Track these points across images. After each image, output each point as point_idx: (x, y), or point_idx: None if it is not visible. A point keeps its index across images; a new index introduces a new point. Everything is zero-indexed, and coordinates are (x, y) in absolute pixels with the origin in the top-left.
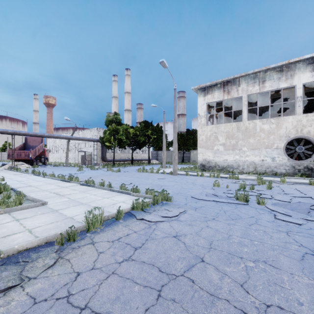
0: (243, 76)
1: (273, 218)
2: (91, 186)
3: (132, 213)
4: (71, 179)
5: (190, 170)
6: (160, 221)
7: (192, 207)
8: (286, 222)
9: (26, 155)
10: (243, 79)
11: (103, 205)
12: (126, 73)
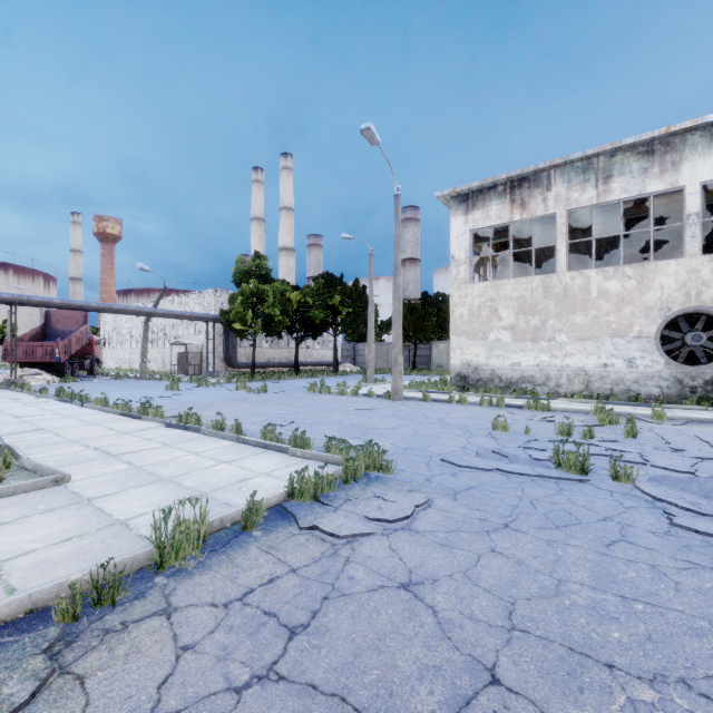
0: (557, 167)
1: (664, 523)
2: (192, 429)
3: (289, 510)
4: (146, 412)
5: (433, 389)
6: (362, 533)
7: (446, 488)
8: (703, 537)
9: (47, 353)
10: (557, 174)
11: (214, 483)
12: (284, 165)
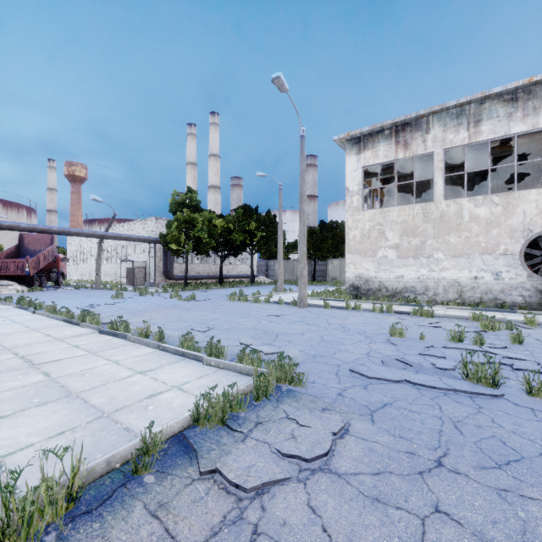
0: (435, 113)
1: None
2: (120, 336)
3: (190, 443)
4: (84, 319)
5: (331, 298)
6: (274, 480)
7: (360, 406)
8: None
9: (19, 268)
10: (435, 119)
11: (121, 400)
12: (212, 121)
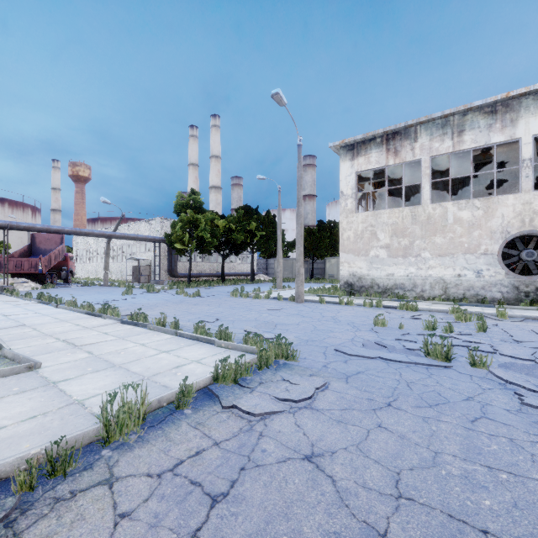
0: (422, 123)
1: (515, 402)
2: (140, 325)
3: (214, 392)
4: (106, 312)
5: (327, 294)
6: (273, 411)
7: (339, 373)
8: None
9: (32, 266)
10: (422, 129)
11: (155, 369)
12: (213, 123)
